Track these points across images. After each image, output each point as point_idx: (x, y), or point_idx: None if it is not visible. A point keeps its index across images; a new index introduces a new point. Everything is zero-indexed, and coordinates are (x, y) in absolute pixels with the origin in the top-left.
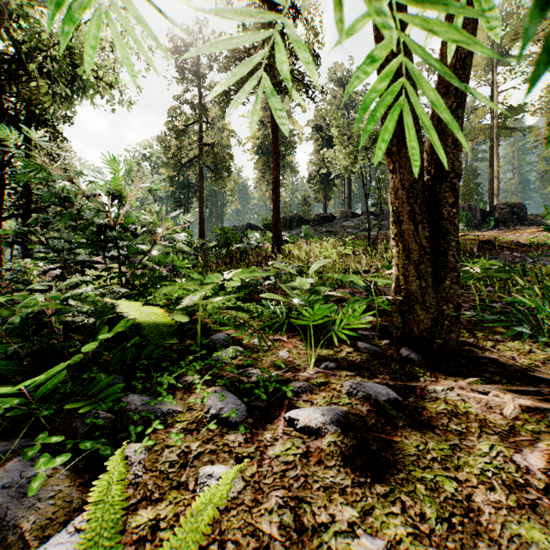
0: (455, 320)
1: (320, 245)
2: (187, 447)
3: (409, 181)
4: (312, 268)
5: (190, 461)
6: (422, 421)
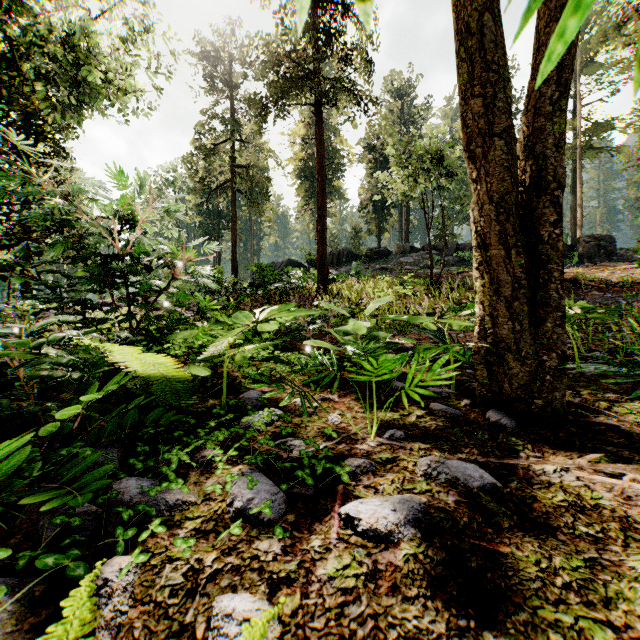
0: (560, 374)
1: (374, 284)
2: (199, 561)
3: (499, 192)
4: (369, 308)
5: (201, 584)
6: (535, 519)
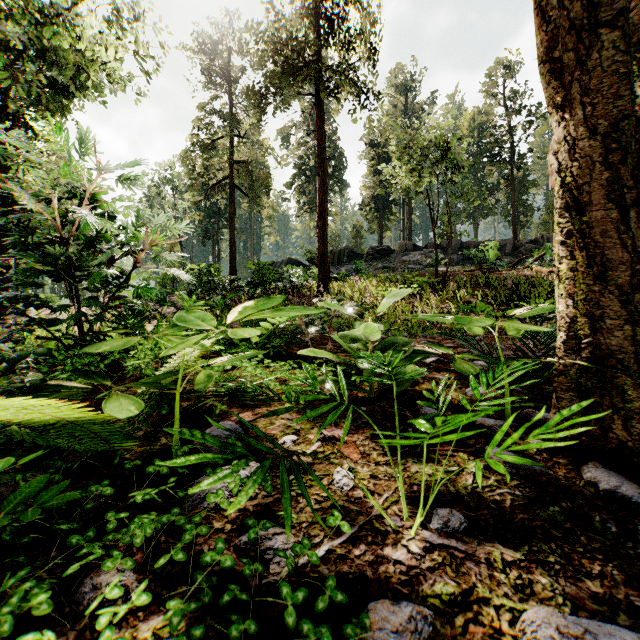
0: None
1: (377, 283)
2: None
3: (609, 117)
4: (386, 306)
5: None
6: None
